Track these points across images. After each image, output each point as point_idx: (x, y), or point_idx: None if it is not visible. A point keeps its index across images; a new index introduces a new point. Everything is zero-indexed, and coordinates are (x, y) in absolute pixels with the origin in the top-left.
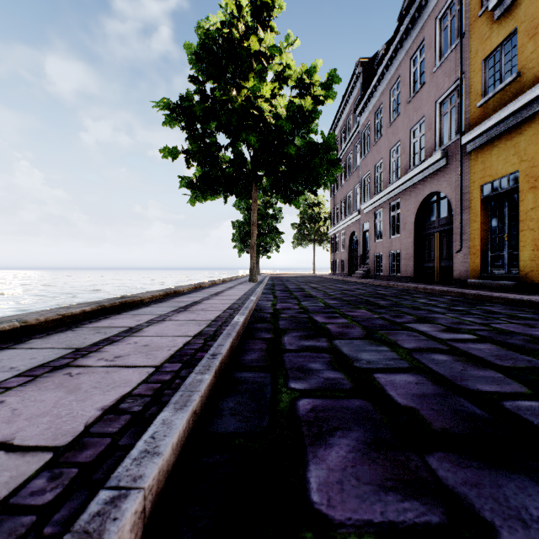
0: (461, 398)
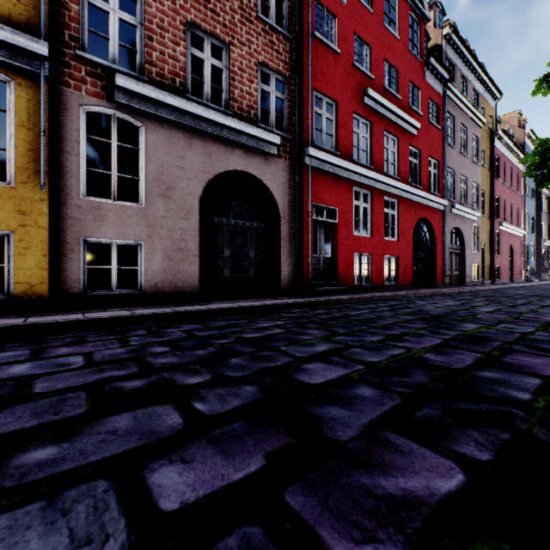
0: (215, 431)
